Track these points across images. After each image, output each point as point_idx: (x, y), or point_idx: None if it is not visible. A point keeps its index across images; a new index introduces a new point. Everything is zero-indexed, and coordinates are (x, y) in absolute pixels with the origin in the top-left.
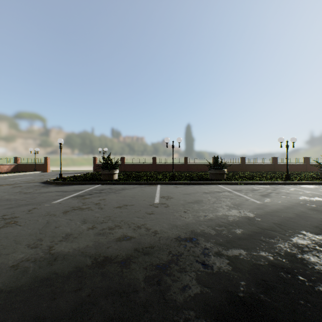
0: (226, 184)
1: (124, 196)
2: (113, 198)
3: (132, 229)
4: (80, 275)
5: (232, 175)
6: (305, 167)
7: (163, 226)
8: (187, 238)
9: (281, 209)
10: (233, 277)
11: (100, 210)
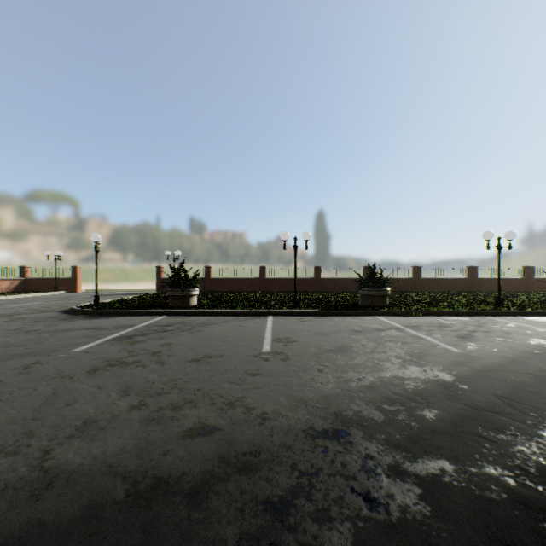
0: (390, 315)
1: (206, 339)
2: (187, 343)
3: (218, 408)
4: (95, 530)
5: (399, 299)
6: (525, 284)
7: (278, 401)
8: (329, 430)
9: (502, 365)
10: (438, 538)
11: (159, 366)
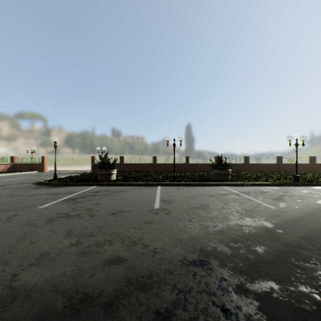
0: (231, 186)
1: (120, 200)
2: (108, 203)
3: (126, 245)
4: None
5: (236, 176)
6: (311, 167)
7: (164, 241)
8: (196, 260)
9: (302, 217)
10: None
11: (90, 217)
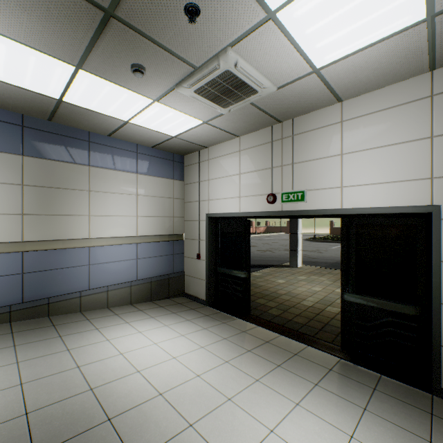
0: None
1: None
2: None
3: None
4: None
5: None
6: None
7: None
8: None
9: None
10: None
11: None
